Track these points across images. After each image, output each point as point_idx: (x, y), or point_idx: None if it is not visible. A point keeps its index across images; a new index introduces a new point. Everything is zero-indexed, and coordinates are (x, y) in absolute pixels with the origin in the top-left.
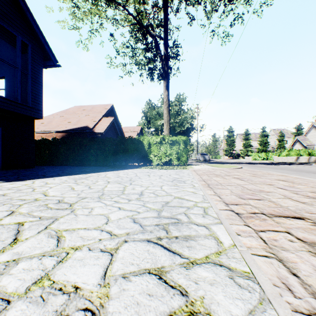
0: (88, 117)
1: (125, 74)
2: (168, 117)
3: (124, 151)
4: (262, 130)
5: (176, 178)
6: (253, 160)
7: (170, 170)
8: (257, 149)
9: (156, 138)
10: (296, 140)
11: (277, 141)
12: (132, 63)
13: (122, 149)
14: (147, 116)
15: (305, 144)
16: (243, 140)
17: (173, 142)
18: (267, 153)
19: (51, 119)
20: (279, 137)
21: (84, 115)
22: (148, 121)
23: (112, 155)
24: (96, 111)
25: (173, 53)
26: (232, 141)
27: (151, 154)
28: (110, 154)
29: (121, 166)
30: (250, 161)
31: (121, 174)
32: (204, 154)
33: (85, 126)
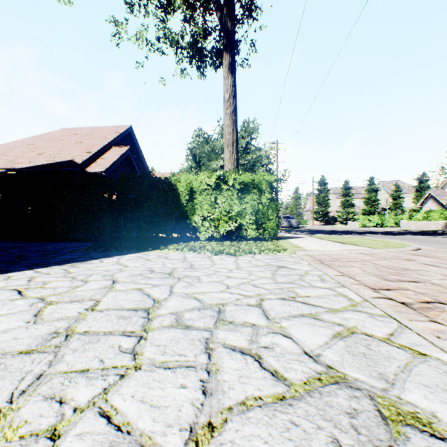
0: (79, 145)
1: (146, 56)
2: (233, 133)
3: (134, 207)
4: (369, 182)
5: (368, 418)
6: (361, 226)
7: (246, 259)
8: (363, 210)
9: (208, 177)
10: (427, 196)
11: (391, 198)
12: (161, 37)
13: (128, 203)
14: (195, 155)
15: (445, 201)
16: (342, 197)
17: (245, 186)
18: (382, 216)
19: (8, 149)
20: (394, 192)
21: (73, 142)
22: (198, 162)
23: (107, 217)
24: (96, 136)
25: (243, 5)
26: (325, 198)
27: (195, 215)
28: (102, 214)
29: (125, 241)
30: (365, 229)
31: (24, 299)
32: (289, 217)
33: (67, 160)
